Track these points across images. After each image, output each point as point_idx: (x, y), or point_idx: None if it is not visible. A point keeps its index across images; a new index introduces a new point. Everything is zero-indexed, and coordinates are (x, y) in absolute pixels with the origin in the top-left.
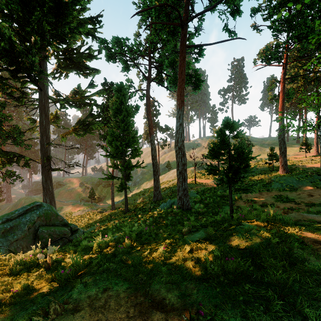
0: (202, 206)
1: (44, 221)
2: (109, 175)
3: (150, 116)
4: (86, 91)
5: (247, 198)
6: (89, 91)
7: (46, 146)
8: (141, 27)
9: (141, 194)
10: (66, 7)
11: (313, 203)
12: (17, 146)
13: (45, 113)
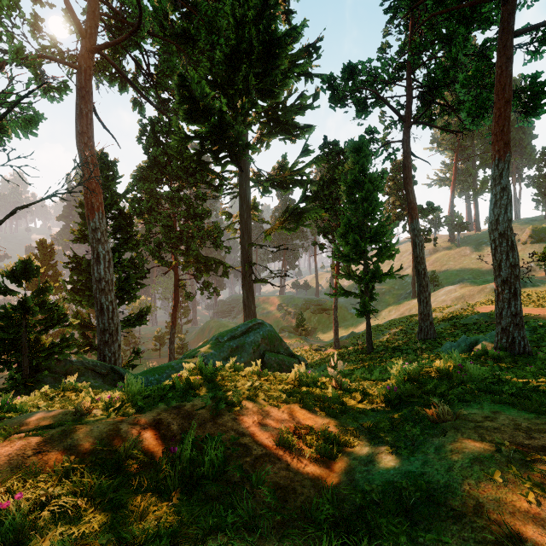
0: None
1: (268, 345)
2: (341, 289)
3: (411, 185)
4: (297, 162)
5: None
6: (302, 162)
7: (249, 247)
8: (390, 33)
9: (385, 327)
10: (279, 44)
11: None
12: (216, 249)
13: (247, 202)
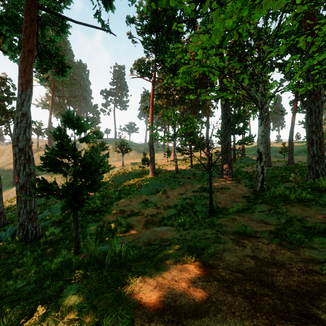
0: (58, 231)
1: None
2: None
3: None
4: None
5: (117, 208)
6: None
7: None
8: None
9: None
10: None
11: (168, 205)
12: None
13: None
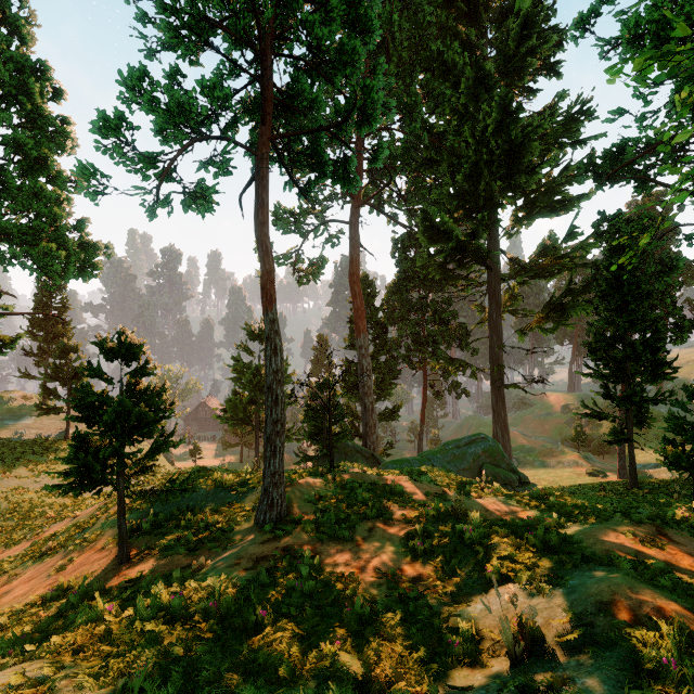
0: None
1: (489, 458)
2: (593, 410)
3: None
4: (559, 248)
5: None
6: (566, 247)
7: (497, 351)
8: None
9: None
10: (521, 147)
11: None
12: (463, 351)
13: (496, 300)
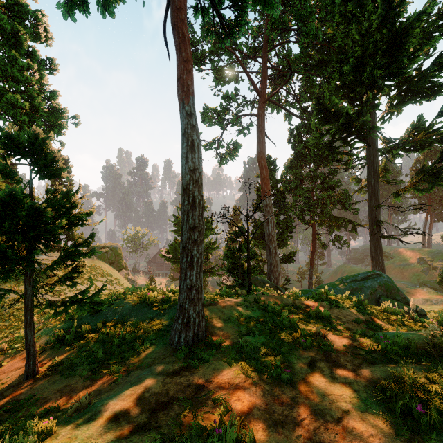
0: None
1: (385, 292)
2: None
3: None
4: (432, 123)
5: None
6: (439, 122)
7: (376, 209)
8: None
9: None
10: (404, 34)
11: None
12: (345, 210)
13: (374, 170)
